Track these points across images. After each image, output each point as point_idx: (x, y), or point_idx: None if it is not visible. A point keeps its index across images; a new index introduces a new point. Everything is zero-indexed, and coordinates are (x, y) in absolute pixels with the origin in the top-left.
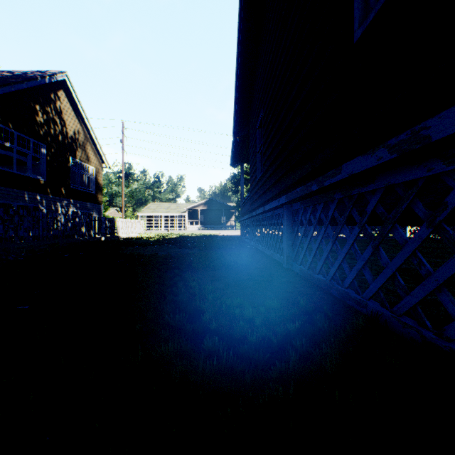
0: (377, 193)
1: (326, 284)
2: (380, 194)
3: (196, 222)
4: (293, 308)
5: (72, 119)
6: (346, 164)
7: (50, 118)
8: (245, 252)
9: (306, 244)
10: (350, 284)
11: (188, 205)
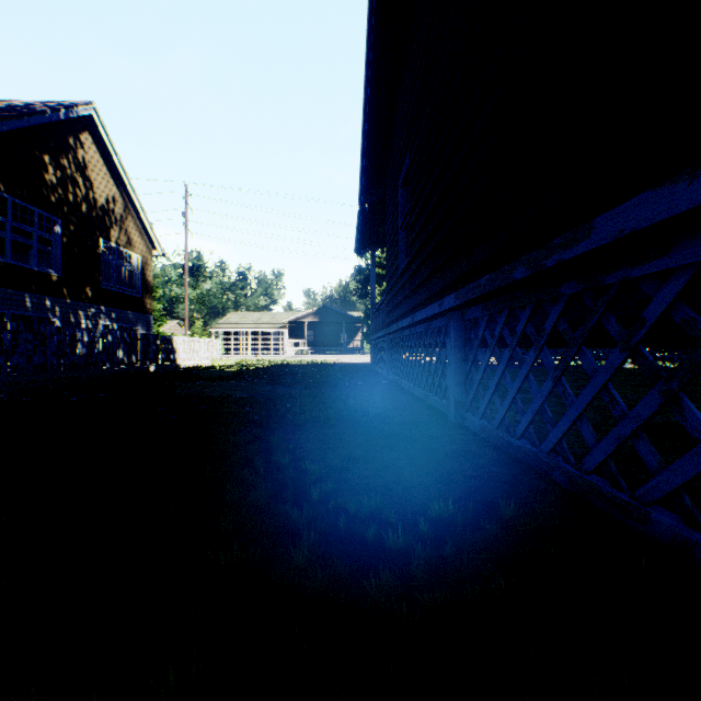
0: (677, 276)
1: (540, 459)
2: (686, 278)
3: (302, 342)
4: (489, 524)
5: (104, 178)
6: (606, 215)
7: (68, 176)
8: (380, 391)
9: (493, 382)
10: (597, 466)
11: (290, 315)
